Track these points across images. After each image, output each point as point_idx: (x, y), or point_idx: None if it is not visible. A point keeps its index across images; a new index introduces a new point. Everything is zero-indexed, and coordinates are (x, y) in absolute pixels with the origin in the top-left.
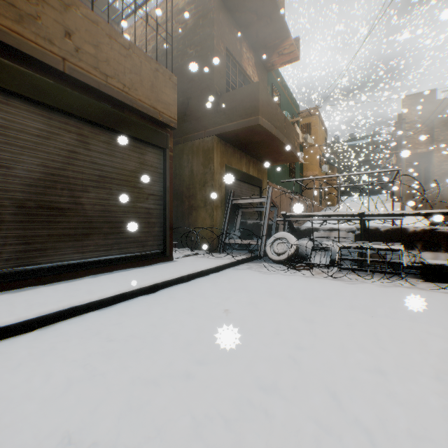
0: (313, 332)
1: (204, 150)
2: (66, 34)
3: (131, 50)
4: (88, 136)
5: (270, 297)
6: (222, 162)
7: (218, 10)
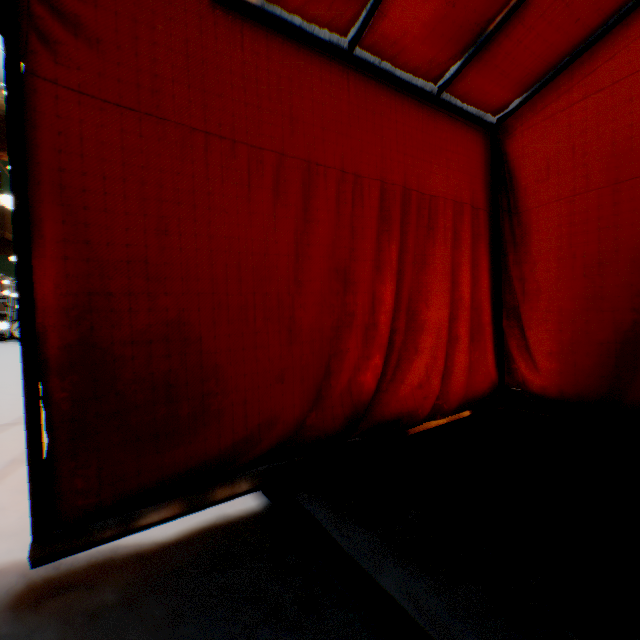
0: None
1: None
2: None
3: None
4: None
5: None
6: None
7: None
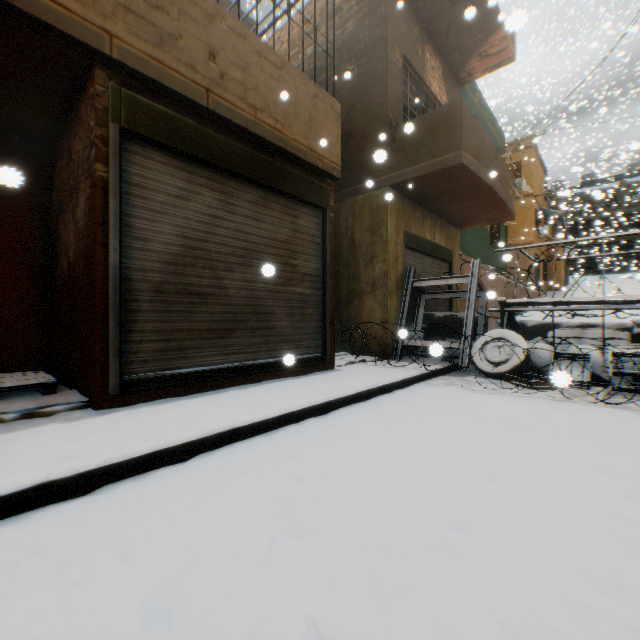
0: (631, 493)
1: (371, 210)
2: (210, 56)
3: (284, 70)
4: (232, 195)
5: (513, 431)
6: (398, 226)
7: (392, 0)
